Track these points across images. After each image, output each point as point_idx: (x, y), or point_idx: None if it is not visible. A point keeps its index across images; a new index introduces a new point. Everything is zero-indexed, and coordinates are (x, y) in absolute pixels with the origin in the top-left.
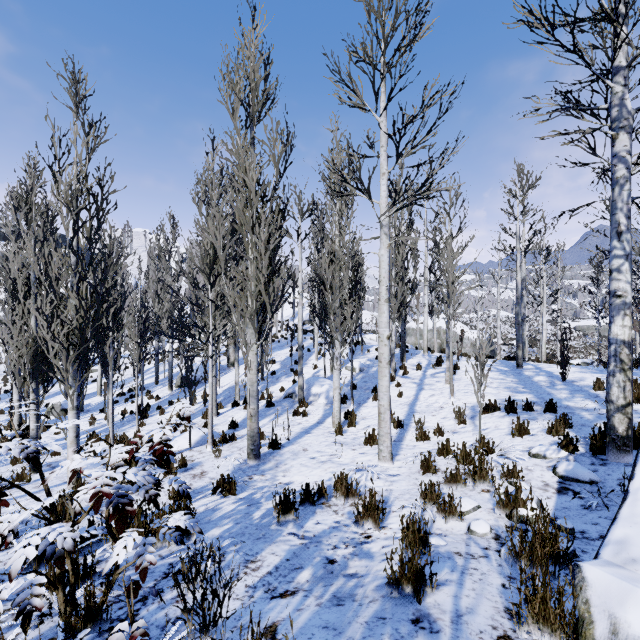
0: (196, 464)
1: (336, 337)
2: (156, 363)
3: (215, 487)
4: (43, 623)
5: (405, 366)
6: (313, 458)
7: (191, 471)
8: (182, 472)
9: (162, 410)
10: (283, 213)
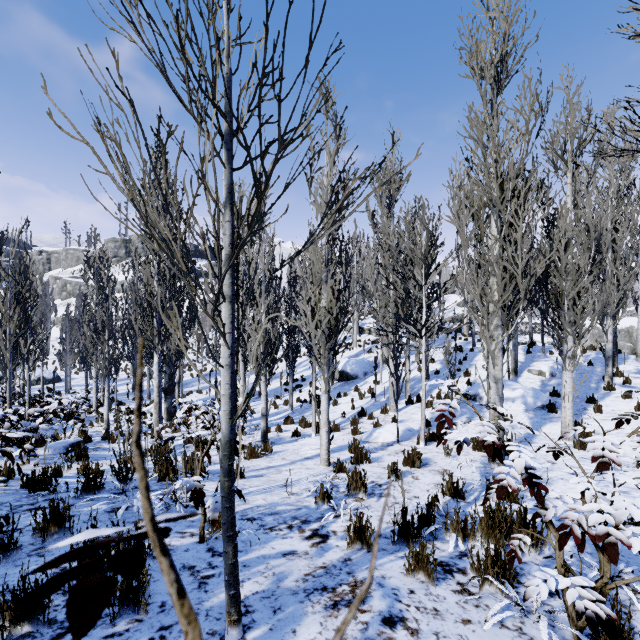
0: (426, 460)
1: (569, 332)
2: None
3: (487, 490)
4: (528, 621)
5: (621, 373)
6: (573, 474)
7: (430, 467)
8: (422, 466)
9: (335, 401)
10: (528, 189)
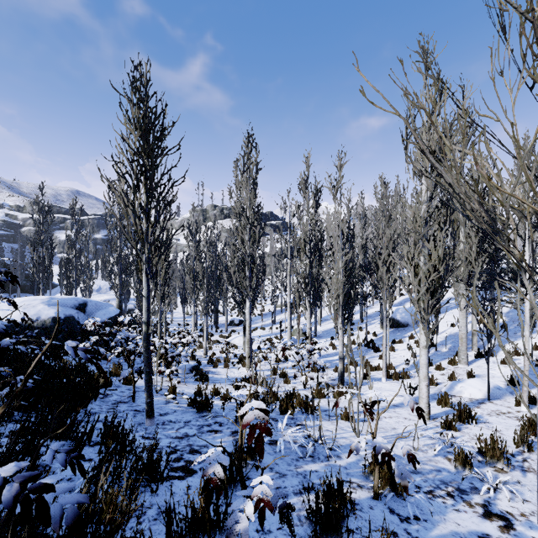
0: None
1: None
2: (361, 304)
3: None
4: None
5: None
6: None
7: None
8: None
9: (392, 347)
10: None
